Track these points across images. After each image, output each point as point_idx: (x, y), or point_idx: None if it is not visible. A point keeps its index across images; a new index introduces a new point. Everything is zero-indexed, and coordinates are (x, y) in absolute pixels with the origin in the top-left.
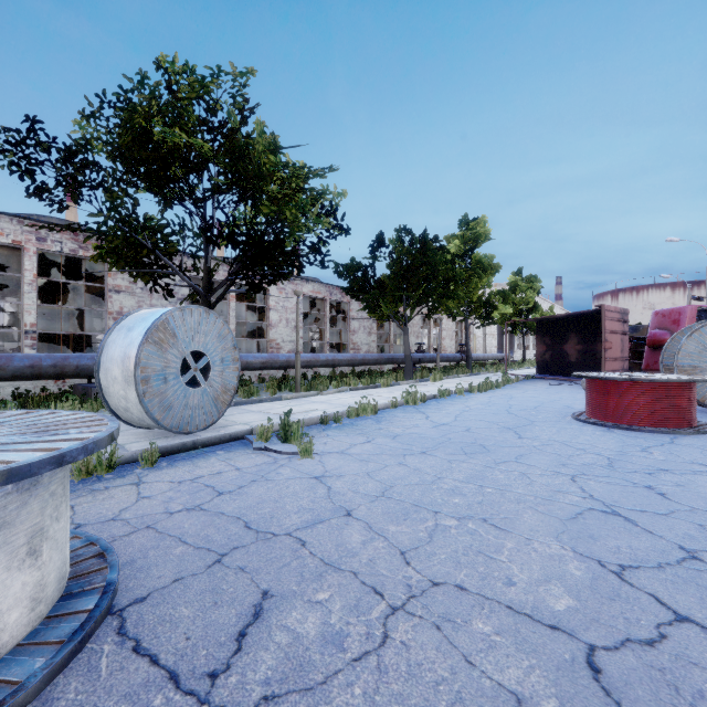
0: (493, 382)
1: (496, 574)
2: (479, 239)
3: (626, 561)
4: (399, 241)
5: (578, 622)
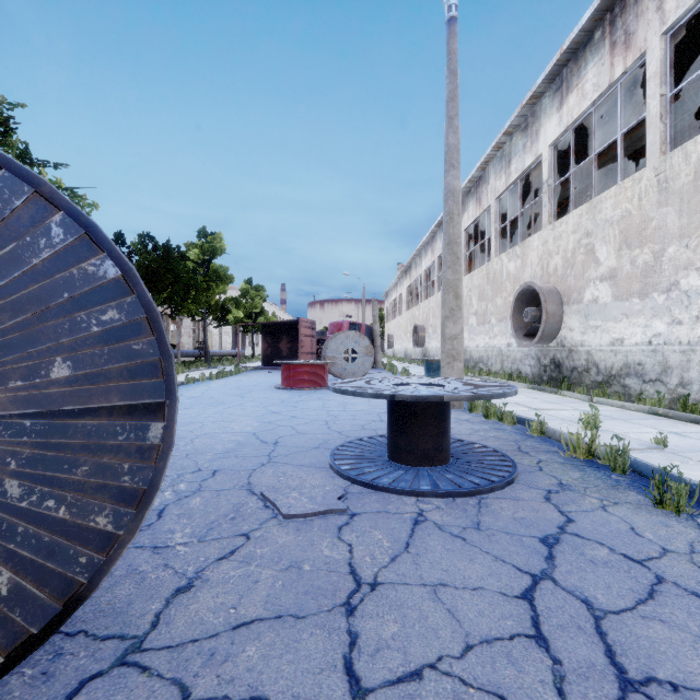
0: (228, 372)
1: (229, 429)
2: (217, 252)
3: (273, 420)
4: (143, 246)
5: (253, 430)
